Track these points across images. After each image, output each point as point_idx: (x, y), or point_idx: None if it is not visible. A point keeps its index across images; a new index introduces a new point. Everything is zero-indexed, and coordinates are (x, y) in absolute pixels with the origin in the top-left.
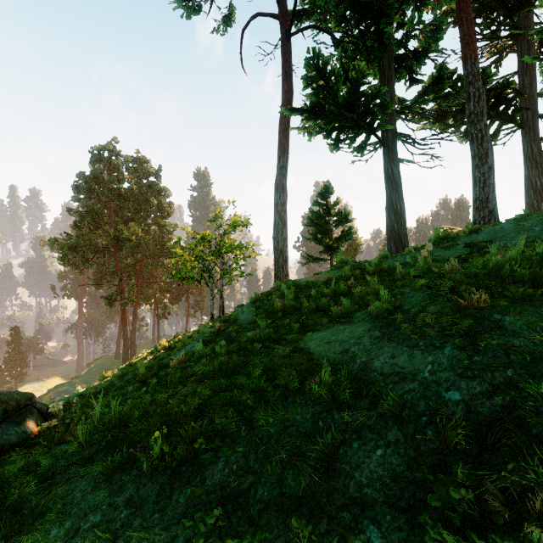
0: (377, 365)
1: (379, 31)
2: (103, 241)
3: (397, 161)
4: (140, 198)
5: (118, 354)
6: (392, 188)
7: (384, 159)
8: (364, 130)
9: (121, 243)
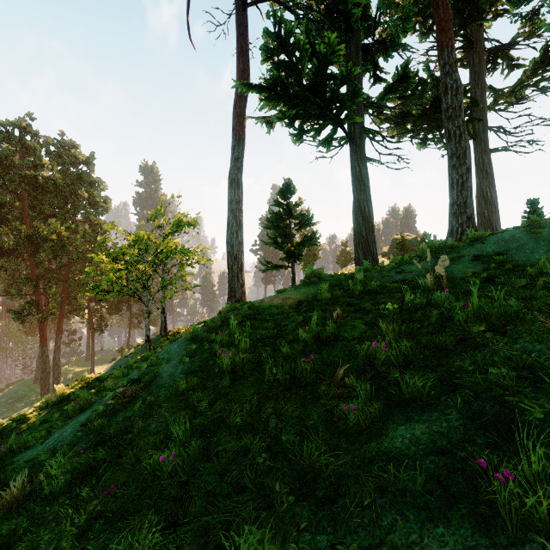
0: None
1: (347, 12)
2: (10, 240)
3: (365, 159)
4: (65, 189)
5: (38, 377)
6: (360, 189)
7: (351, 156)
8: (330, 121)
9: (37, 243)
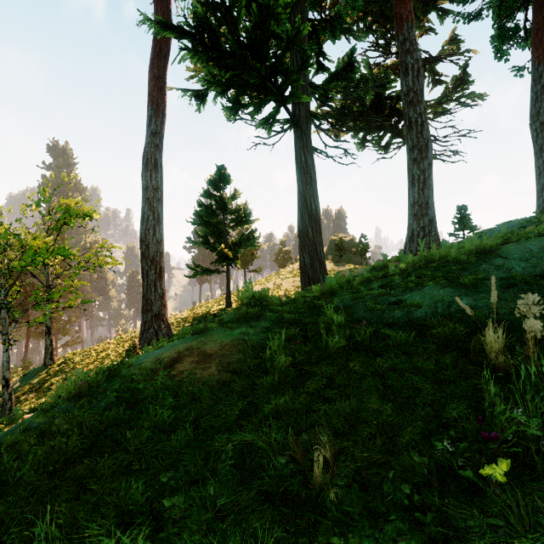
0: None
1: None
2: None
3: (311, 148)
4: None
5: None
6: (306, 182)
7: (296, 143)
8: (273, 96)
9: None
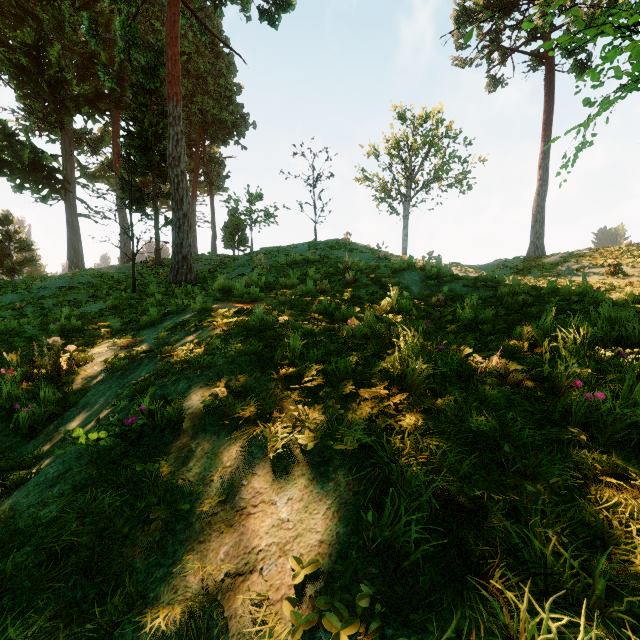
0: (47, 285)
1: (61, 119)
2: None
3: (77, 215)
4: None
5: None
6: (72, 233)
7: (66, 210)
8: (48, 186)
9: None
